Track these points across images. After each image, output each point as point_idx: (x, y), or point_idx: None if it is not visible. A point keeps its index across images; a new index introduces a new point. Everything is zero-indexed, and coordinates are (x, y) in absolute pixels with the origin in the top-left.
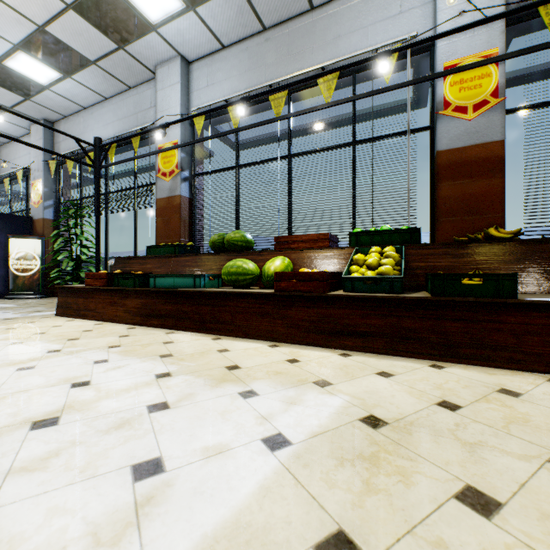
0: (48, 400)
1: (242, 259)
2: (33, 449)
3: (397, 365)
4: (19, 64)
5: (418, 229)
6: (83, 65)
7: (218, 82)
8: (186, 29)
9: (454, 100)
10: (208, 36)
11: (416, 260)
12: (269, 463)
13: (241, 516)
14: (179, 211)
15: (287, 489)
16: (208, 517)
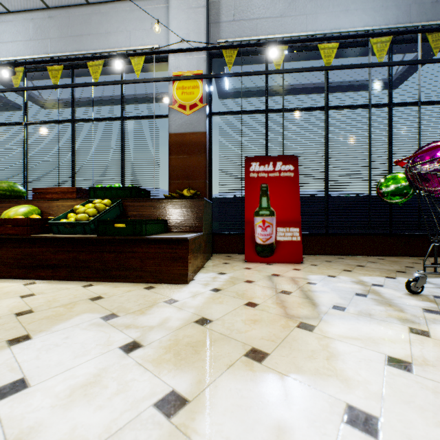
0: None
1: None
2: None
3: (57, 288)
4: None
5: (135, 188)
6: None
7: (4, 42)
8: None
9: (179, 99)
10: None
11: (132, 210)
12: None
13: None
14: None
15: None
16: None
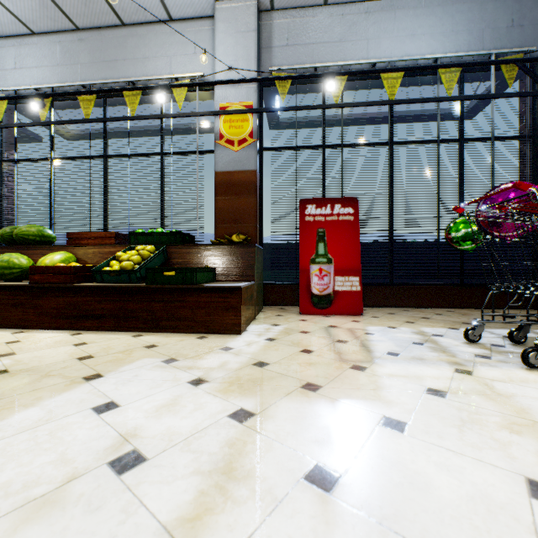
0: None
1: (12, 254)
2: None
3: (106, 337)
4: None
5: (179, 233)
6: None
7: (28, 67)
8: None
9: (226, 134)
10: (10, 17)
11: (177, 257)
12: None
13: None
14: None
15: None
16: None
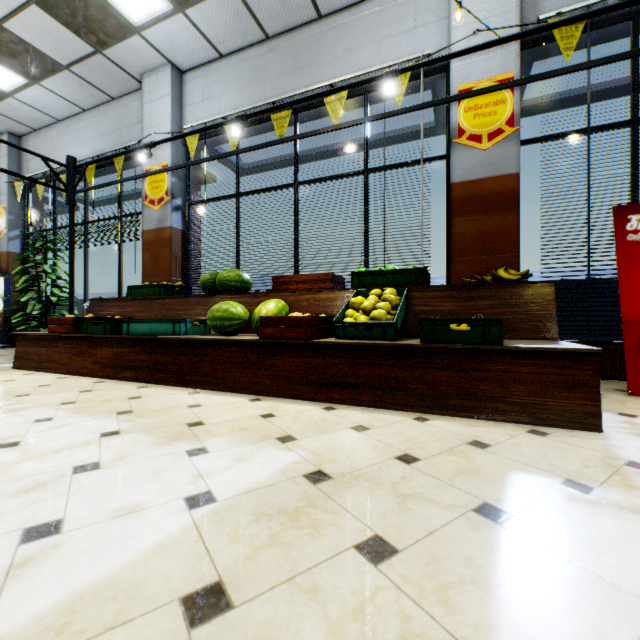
0: None
1: (229, 302)
2: None
3: (379, 418)
4: None
5: (423, 270)
6: (54, 70)
7: (216, 96)
8: (176, 34)
9: (468, 127)
10: (202, 43)
11: (420, 304)
12: (180, 521)
13: (120, 573)
14: (169, 246)
15: (185, 545)
16: (84, 575)
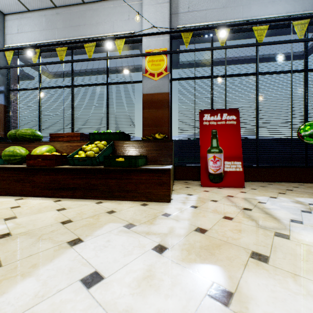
0: None
1: (16, 146)
2: None
3: (78, 204)
4: None
5: (122, 133)
6: None
7: (26, 32)
8: None
9: (149, 69)
10: (15, 0)
11: (120, 149)
12: None
13: None
14: None
15: None
16: None
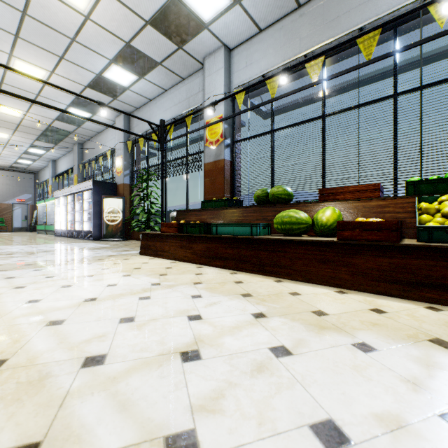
0: (178, 330)
1: (295, 210)
2: (198, 385)
3: None
4: (112, 73)
5: None
6: (153, 67)
7: (255, 61)
8: (231, 21)
9: None
10: (248, 24)
11: None
12: None
13: None
14: (223, 172)
15: None
16: None
